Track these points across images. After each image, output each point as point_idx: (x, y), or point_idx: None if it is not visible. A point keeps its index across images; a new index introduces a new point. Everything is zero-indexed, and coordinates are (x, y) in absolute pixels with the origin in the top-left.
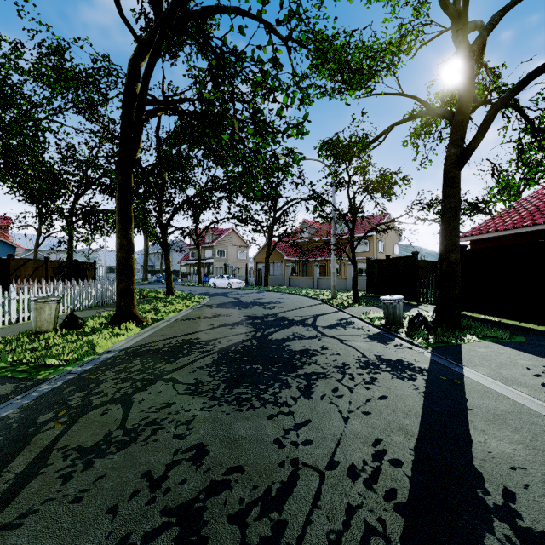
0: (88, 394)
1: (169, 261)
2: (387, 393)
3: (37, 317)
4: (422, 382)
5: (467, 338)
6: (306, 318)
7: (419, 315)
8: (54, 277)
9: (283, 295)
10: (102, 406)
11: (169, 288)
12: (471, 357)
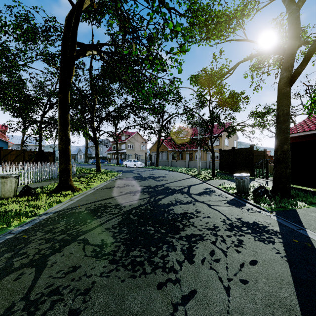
0: (13, 255)
1: (98, 151)
2: (255, 257)
3: (1, 188)
4: (280, 245)
5: (298, 204)
6: (183, 187)
7: (261, 187)
8: (28, 160)
9: (167, 172)
10: (19, 270)
11: (97, 167)
12: (308, 220)
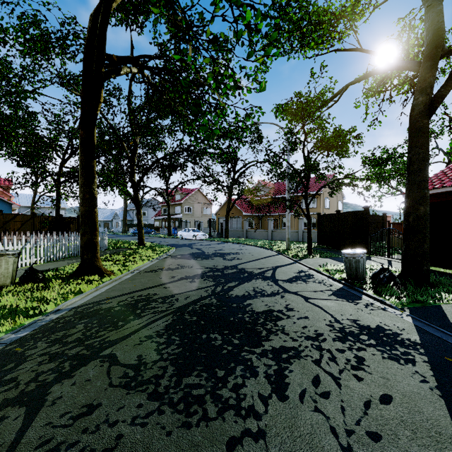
0: None
1: (141, 216)
2: (388, 390)
3: None
4: (426, 367)
5: (442, 297)
6: (265, 270)
7: (383, 270)
8: (40, 230)
9: (241, 246)
10: None
11: (140, 239)
12: None
